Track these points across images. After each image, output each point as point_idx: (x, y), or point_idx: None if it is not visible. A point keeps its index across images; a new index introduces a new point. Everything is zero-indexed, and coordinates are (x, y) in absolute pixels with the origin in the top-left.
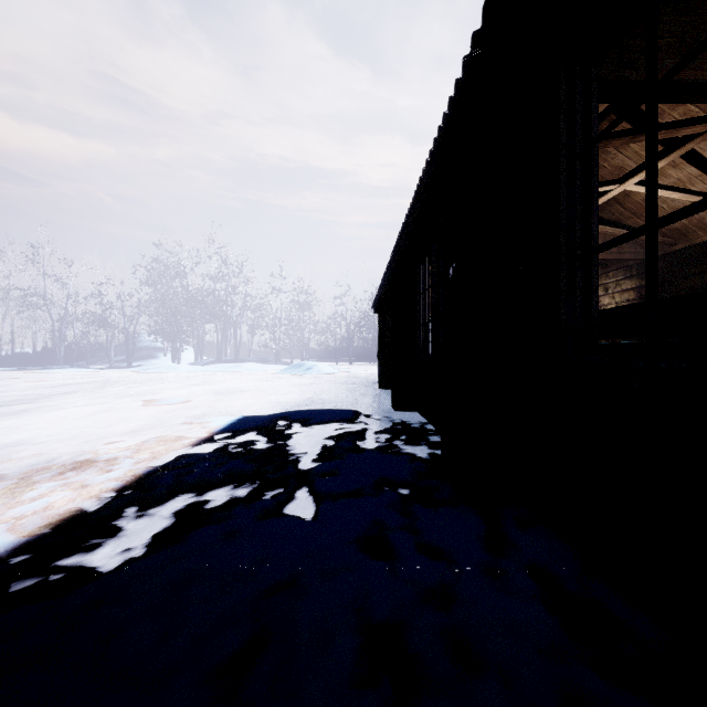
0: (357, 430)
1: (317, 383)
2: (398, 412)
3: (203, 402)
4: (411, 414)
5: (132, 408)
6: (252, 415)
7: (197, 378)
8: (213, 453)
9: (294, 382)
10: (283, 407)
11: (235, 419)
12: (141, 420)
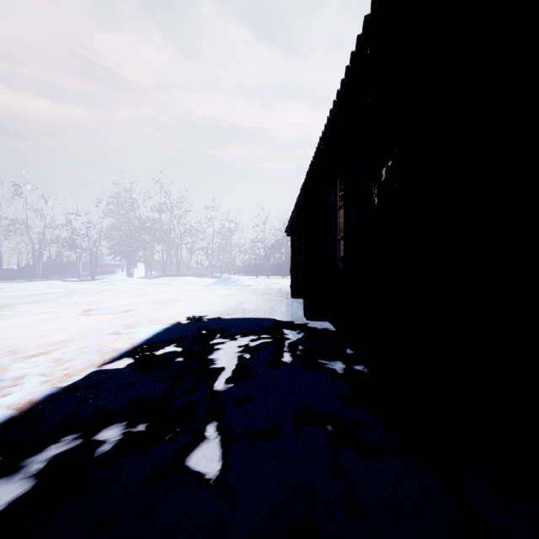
0: (273, 341)
1: (240, 294)
2: (310, 321)
3: (140, 311)
4: (322, 323)
5: (75, 316)
6: (178, 325)
7: (143, 289)
8: (128, 370)
9: (221, 293)
10: (208, 315)
11: (162, 329)
12: (78, 329)
